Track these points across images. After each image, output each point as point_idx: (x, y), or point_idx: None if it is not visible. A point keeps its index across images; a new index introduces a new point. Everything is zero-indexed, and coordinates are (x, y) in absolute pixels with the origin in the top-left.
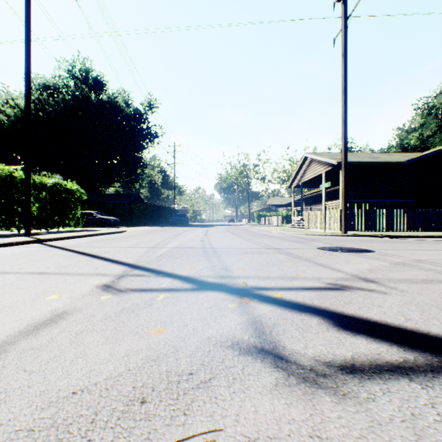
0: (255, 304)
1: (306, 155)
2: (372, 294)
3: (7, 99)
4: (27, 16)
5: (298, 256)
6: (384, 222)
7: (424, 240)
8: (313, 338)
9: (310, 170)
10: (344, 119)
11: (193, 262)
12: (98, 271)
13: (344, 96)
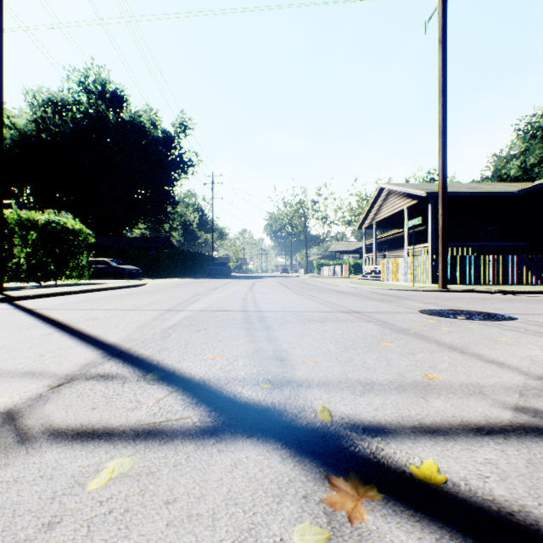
0: (377, 522)
1: (382, 185)
2: None
3: None
4: None
5: (399, 328)
6: (491, 272)
7: None
8: None
9: (387, 205)
10: (442, 129)
11: (223, 341)
12: (34, 365)
13: (443, 98)
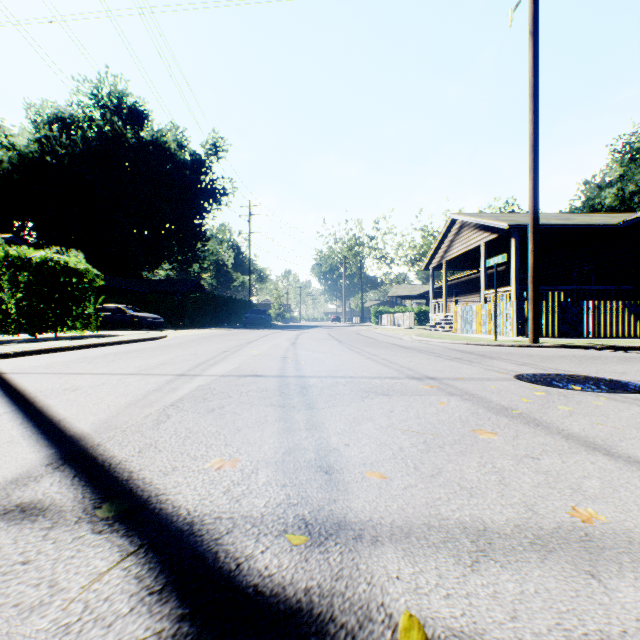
0: None
1: (454, 216)
2: None
3: None
4: None
5: (496, 405)
6: (590, 322)
7: None
8: None
9: (460, 240)
10: (533, 143)
11: (242, 431)
12: None
13: (534, 103)
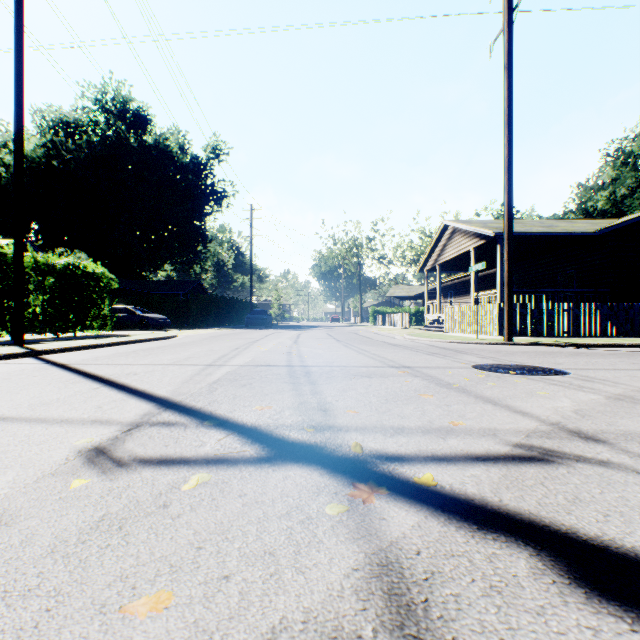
0: (381, 503)
1: (446, 222)
2: (612, 474)
3: (6, 141)
4: (18, 5)
5: (444, 382)
6: (566, 322)
7: (634, 352)
8: (539, 634)
9: (452, 245)
10: (507, 165)
11: (269, 395)
12: (98, 415)
13: (508, 130)
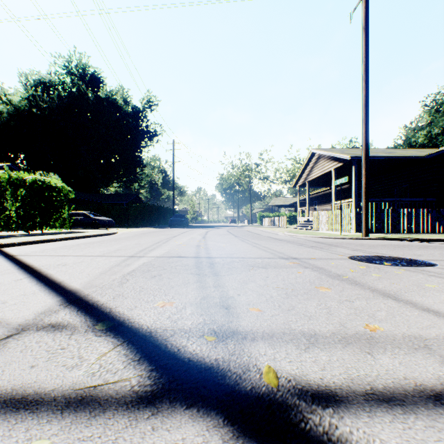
0: None
1: (313, 150)
2: None
3: None
4: None
5: (333, 273)
6: (405, 222)
7: None
8: None
9: (318, 167)
10: (365, 102)
11: (174, 288)
12: None
13: (366, 76)
